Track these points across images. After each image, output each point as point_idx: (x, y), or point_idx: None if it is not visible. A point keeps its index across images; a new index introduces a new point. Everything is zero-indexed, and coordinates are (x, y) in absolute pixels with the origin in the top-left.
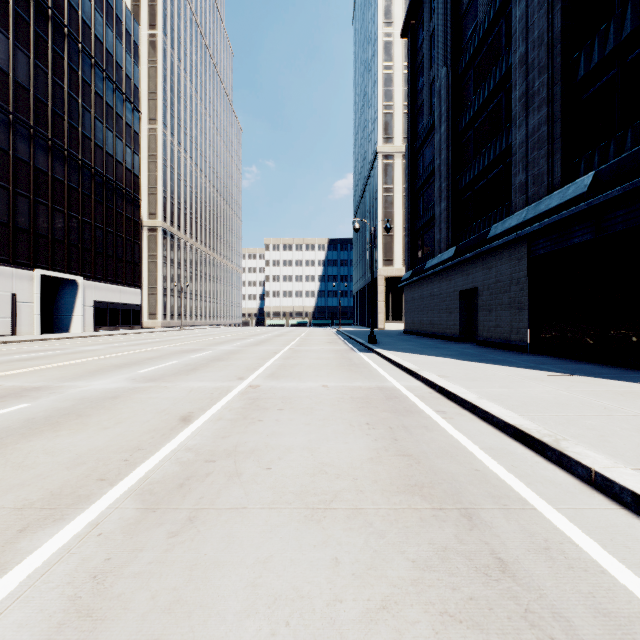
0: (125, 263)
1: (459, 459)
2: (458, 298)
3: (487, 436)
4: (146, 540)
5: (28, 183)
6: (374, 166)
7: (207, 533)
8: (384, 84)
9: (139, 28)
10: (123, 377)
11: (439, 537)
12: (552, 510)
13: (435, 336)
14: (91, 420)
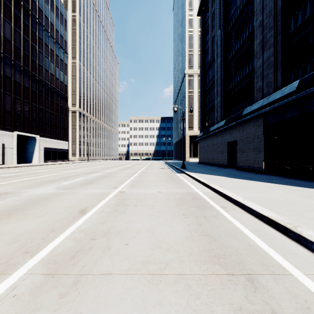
0: (60, 128)
1: (238, 238)
2: (226, 146)
3: (252, 222)
4: (43, 301)
5: (11, 88)
6: (184, 80)
7: (84, 294)
8: (189, 40)
9: (67, 12)
10: (53, 187)
11: (235, 298)
12: (303, 276)
13: (215, 165)
14: (30, 212)
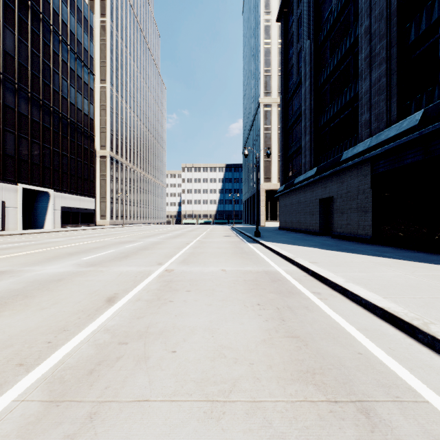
0: (83, 180)
1: (341, 341)
2: (318, 204)
3: (359, 316)
4: None
5: (14, 123)
6: (257, 112)
7: (103, 437)
8: (264, 55)
9: (93, 16)
10: (71, 263)
11: None
12: None
13: (301, 231)
14: (33, 301)
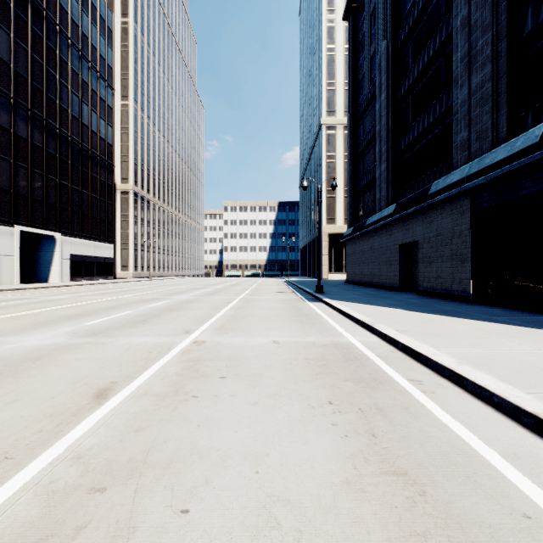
0: (99, 221)
1: (483, 484)
2: (398, 251)
3: (496, 428)
4: None
5: (9, 148)
6: (318, 136)
7: None
8: (327, 64)
9: (112, 15)
10: (65, 330)
11: None
12: None
13: (375, 286)
14: None
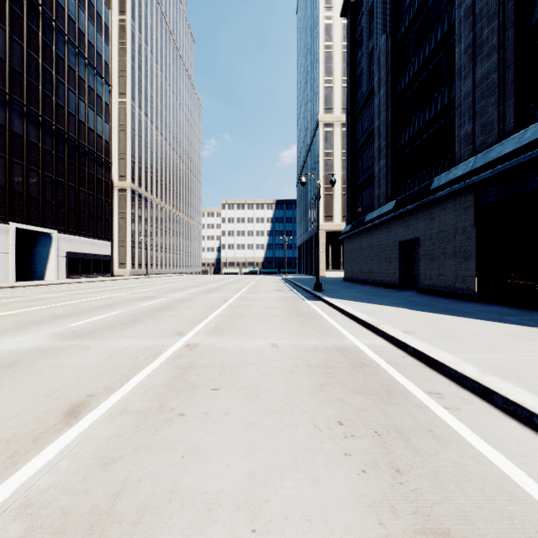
0: (96, 218)
1: None
2: (398, 248)
3: None
4: None
5: (4, 145)
6: (316, 134)
7: None
8: (325, 61)
9: (109, 12)
10: (50, 332)
11: None
12: None
13: (374, 283)
14: None
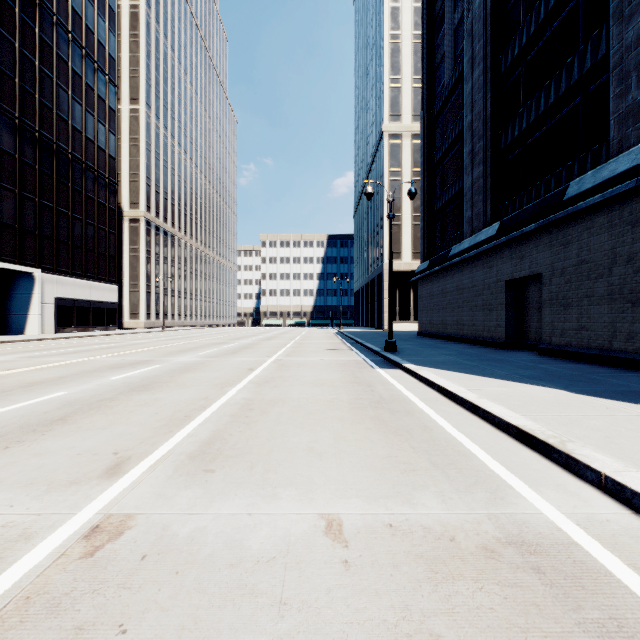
0: (97, 255)
1: None
2: (504, 290)
3: None
4: None
5: None
6: (379, 148)
7: None
8: (391, 55)
9: None
10: None
11: None
12: None
13: (465, 340)
14: None
